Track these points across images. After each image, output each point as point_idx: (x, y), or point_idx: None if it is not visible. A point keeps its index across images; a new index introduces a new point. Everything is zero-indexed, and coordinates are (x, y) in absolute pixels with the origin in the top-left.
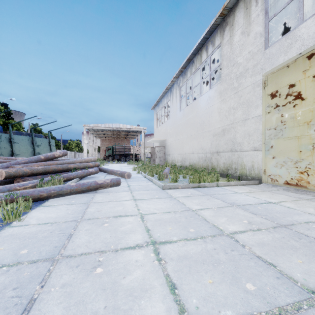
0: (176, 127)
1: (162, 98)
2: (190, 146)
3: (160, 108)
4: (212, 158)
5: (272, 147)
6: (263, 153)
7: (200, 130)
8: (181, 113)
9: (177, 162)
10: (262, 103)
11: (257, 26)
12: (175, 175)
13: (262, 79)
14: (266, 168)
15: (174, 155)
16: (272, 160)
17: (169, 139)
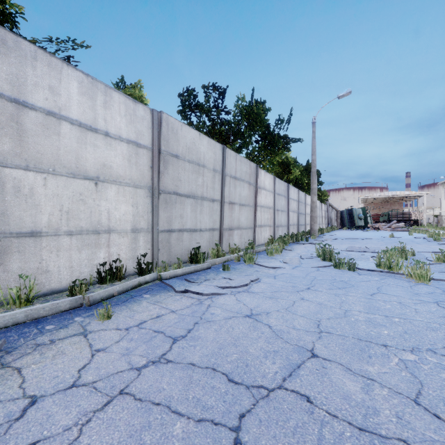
0: None
1: None
2: None
3: None
4: None
5: None
6: None
7: None
8: None
9: None
10: None
11: None
12: None
13: None
14: None
15: None
16: None
17: None
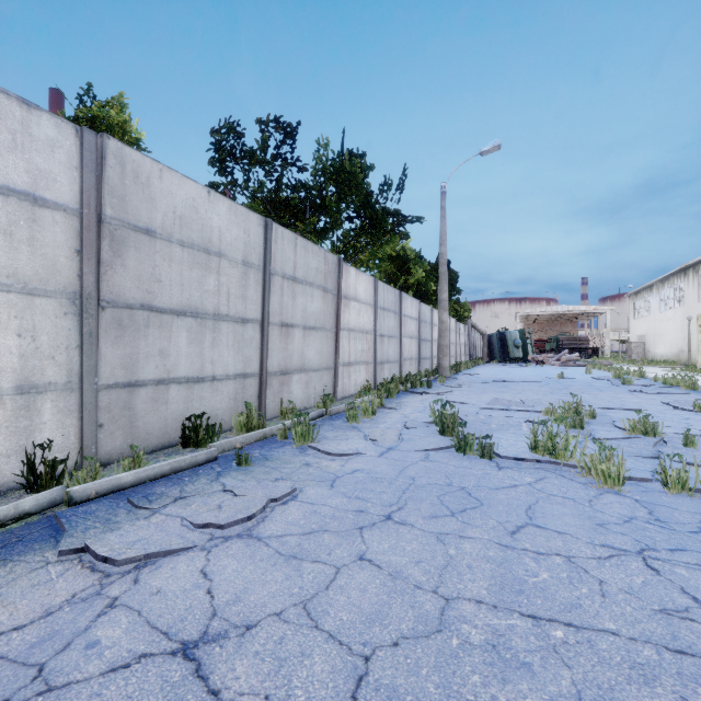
0: (656, 326)
1: (640, 290)
2: (666, 345)
3: (638, 299)
4: (679, 355)
5: (699, 350)
6: (697, 352)
7: (673, 334)
8: (660, 315)
9: (657, 358)
10: (697, 328)
11: (696, 288)
12: (645, 364)
13: (697, 316)
14: (698, 360)
15: (654, 351)
16: (699, 356)
17: (648, 335)
